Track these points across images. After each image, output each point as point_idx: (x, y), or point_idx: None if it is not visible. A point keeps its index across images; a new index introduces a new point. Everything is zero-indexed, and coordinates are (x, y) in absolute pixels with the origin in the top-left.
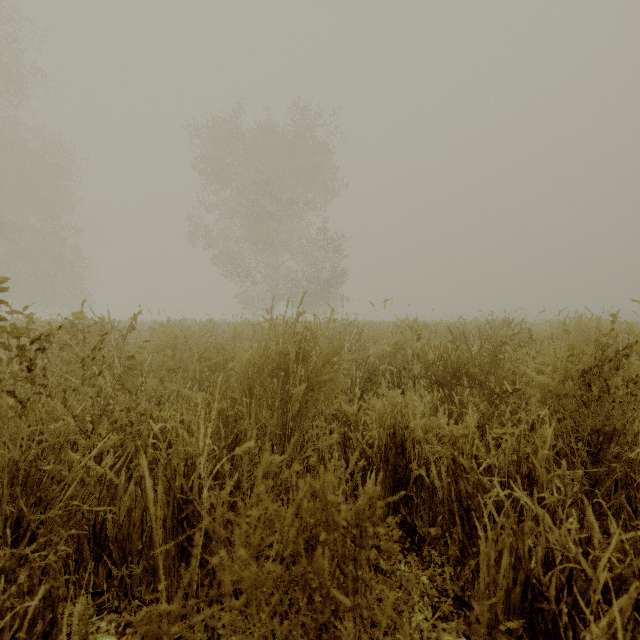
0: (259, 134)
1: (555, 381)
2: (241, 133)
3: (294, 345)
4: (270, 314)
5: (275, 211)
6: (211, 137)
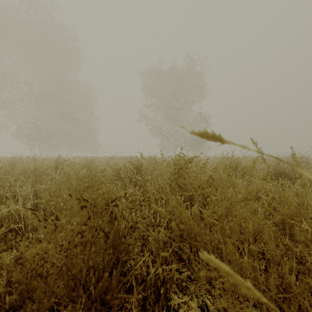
0: (169, 72)
1: (311, 174)
2: (162, 72)
3: (232, 164)
4: (174, 153)
5: (176, 106)
6: (149, 76)
